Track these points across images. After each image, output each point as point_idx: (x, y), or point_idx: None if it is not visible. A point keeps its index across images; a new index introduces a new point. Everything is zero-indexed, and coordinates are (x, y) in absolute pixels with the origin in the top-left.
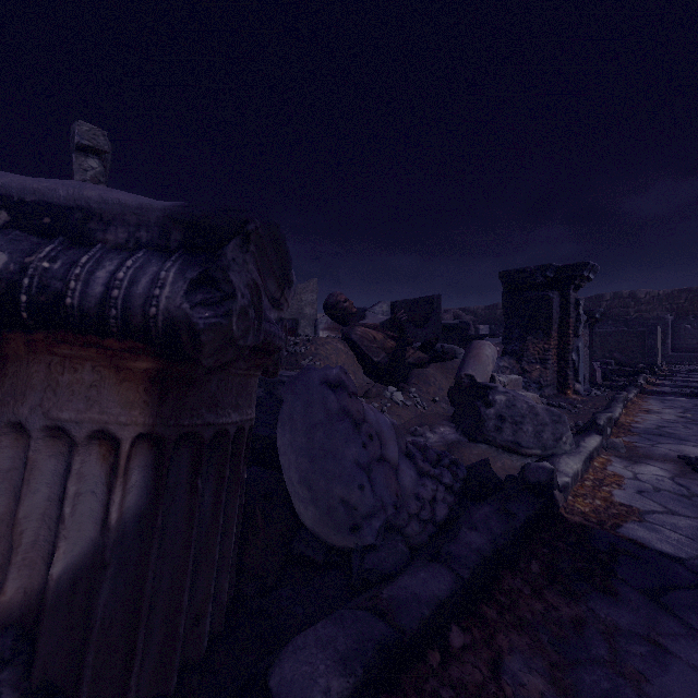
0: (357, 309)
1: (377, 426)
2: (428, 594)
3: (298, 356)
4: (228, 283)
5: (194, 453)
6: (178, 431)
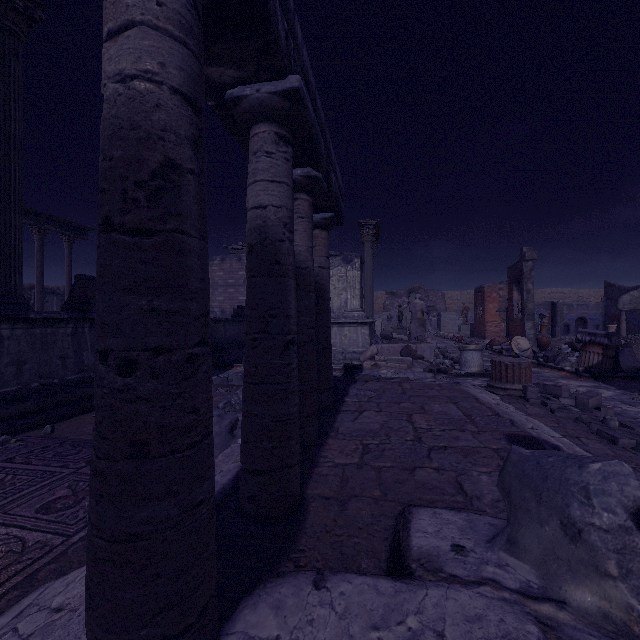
0: None
1: (638, 358)
2: (639, 374)
3: (631, 344)
4: (612, 341)
5: (606, 356)
6: (605, 353)
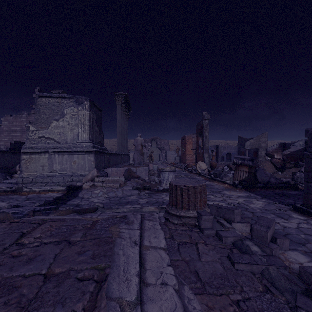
0: (287, 143)
1: (267, 174)
2: (270, 185)
3: (258, 165)
4: (254, 163)
5: (250, 173)
6: (250, 171)
